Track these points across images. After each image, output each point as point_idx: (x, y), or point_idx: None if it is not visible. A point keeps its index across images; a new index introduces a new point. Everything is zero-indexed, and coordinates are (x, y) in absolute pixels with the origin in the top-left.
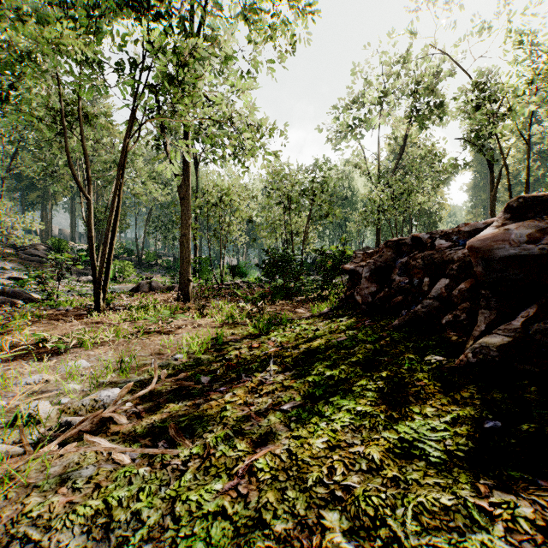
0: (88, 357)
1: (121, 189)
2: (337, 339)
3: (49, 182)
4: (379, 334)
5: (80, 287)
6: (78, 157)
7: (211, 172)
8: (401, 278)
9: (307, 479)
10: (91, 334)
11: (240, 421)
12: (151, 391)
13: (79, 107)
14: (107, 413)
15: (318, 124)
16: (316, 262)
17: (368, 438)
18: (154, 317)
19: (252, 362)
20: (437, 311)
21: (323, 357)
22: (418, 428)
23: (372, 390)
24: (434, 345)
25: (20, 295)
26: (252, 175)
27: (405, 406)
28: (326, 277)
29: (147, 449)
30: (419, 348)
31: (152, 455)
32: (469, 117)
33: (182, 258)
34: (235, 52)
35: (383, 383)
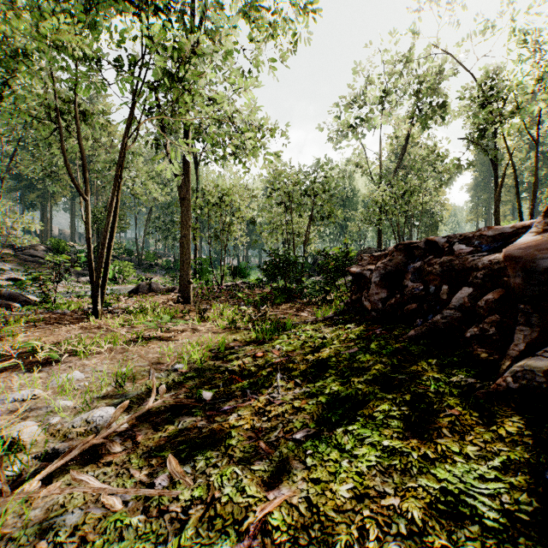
0: (83, 367)
1: (119, 189)
2: (348, 350)
3: (48, 182)
4: (394, 346)
5: (80, 288)
6: (77, 157)
7: (212, 172)
8: (414, 284)
9: (334, 544)
10: (87, 340)
11: (247, 453)
12: (149, 409)
13: (76, 105)
14: (99, 439)
15: (319, 124)
16: (317, 262)
17: (402, 485)
18: (153, 322)
19: (257, 375)
20: (458, 322)
21: (335, 372)
22: (463, 476)
23: (396, 418)
24: (460, 362)
25: (17, 298)
26: (252, 175)
27: (440, 442)
28: (329, 279)
29: (142, 490)
30: (443, 366)
31: (148, 497)
32: (475, 116)
33: (182, 259)
34: (236, 49)
35: (408, 409)
